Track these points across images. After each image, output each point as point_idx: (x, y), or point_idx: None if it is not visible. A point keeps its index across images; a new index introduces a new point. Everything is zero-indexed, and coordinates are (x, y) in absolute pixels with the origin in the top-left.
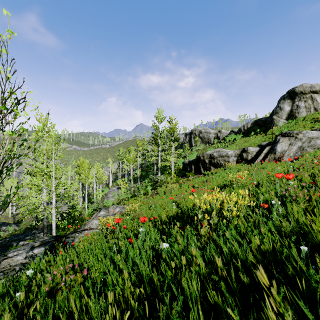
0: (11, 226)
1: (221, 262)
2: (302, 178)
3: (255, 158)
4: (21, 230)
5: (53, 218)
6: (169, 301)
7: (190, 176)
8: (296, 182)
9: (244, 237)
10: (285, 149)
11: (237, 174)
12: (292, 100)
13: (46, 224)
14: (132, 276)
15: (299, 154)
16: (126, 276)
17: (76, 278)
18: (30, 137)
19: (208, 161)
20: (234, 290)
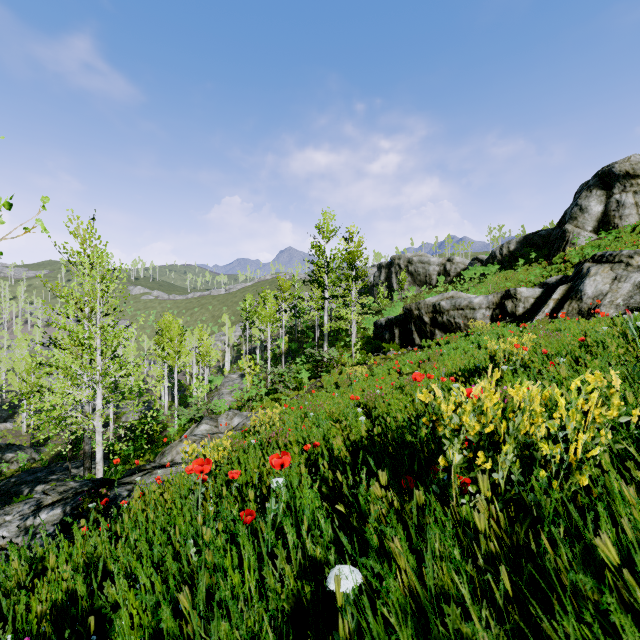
0: (25, 453)
1: None
2: None
3: (532, 312)
4: (44, 460)
5: (98, 438)
6: None
7: (391, 351)
8: None
9: None
10: (604, 289)
11: (508, 341)
12: (607, 190)
13: (89, 449)
14: None
15: (637, 301)
16: None
17: None
18: None
19: (430, 318)
20: None
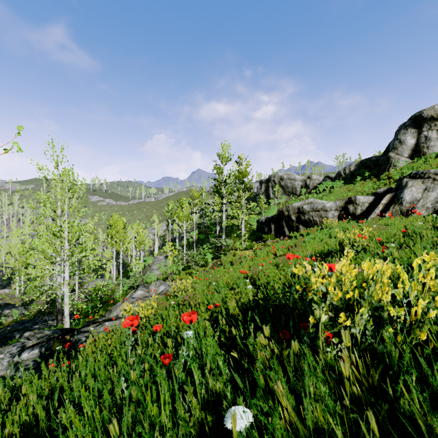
0: (17, 309)
1: None
2: None
3: (367, 213)
4: (30, 314)
5: (66, 300)
6: None
7: (269, 240)
8: None
9: None
10: (418, 197)
11: (352, 232)
12: (418, 129)
13: (60, 307)
14: None
15: None
16: None
17: None
18: None
19: (296, 217)
20: None
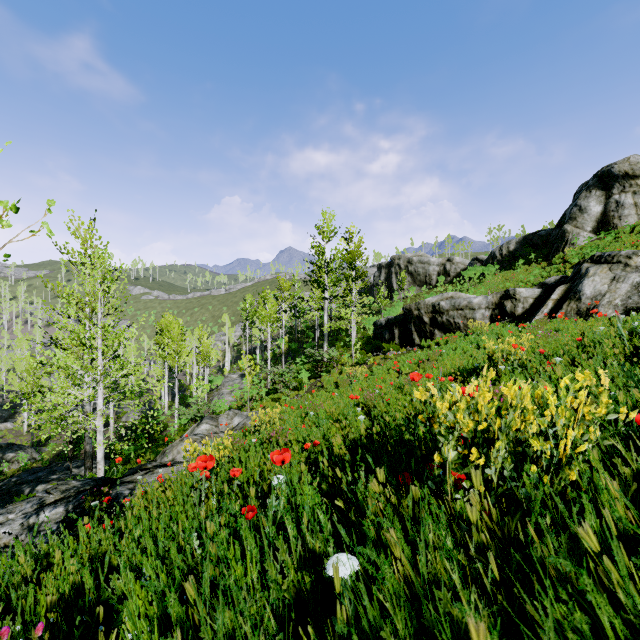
0: (25, 452)
1: None
2: None
3: (532, 312)
4: (44, 460)
5: (99, 438)
6: None
7: (391, 351)
8: None
9: (635, 539)
10: (603, 290)
11: (506, 341)
12: (607, 191)
13: (89, 449)
14: None
15: (635, 301)
16: None
17: None
18: None
19: (429, 318)
20: None
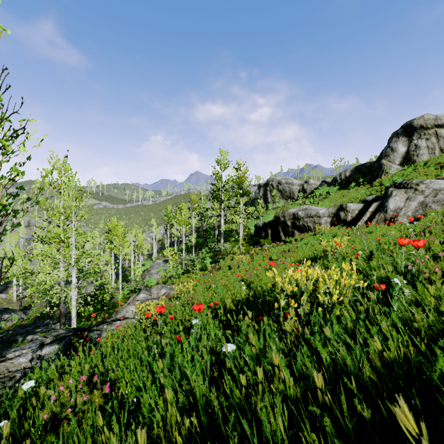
0: (16, 314)
1: (322, 380)
2: (430, 247)
3: (357, 219)
4: (30, 319)
5: (73, 303)
6: (237, 441)
7: (266, 244)
8: (424, 251)
9: (352, 335)
10: (401, 205)
11: (334, 240)
12: (409, 137)
13: (63, 311)
14: (179, 395)
15: (420, 213)
16: (169, 397)
17: (92, 398)
18: (33, 185)
19: (291, 223)
20: (347, 431)
